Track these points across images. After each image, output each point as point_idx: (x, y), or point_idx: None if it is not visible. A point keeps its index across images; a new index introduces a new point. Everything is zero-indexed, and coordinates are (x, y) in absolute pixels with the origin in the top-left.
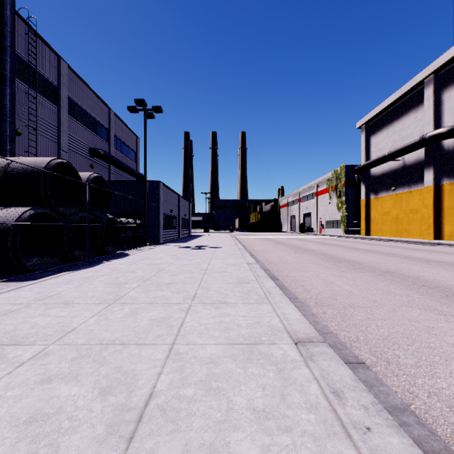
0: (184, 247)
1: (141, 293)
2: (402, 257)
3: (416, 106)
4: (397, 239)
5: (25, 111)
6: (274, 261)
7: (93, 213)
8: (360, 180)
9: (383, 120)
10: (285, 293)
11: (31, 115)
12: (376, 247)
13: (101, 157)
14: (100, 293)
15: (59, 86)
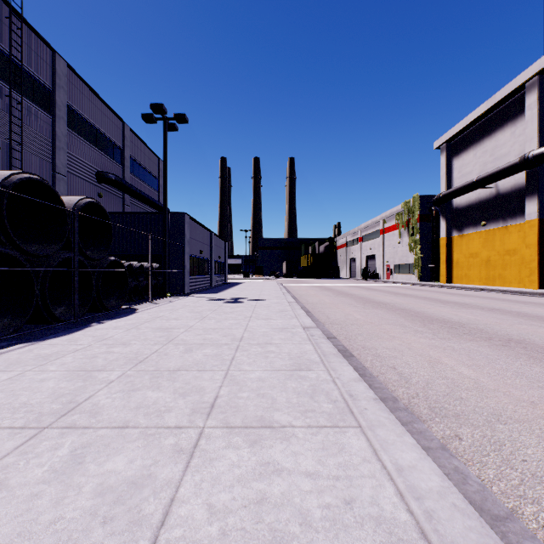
0: (215, 300)
1: (117, 395)
2: (513, 314)
3: (514, 117)
4: (490, 288)
5: (5, 120)
6: (338, 321)
7: (84, 253)
8: (439, 214)
9: (469, 137)
10: (372, 386)
11: (15, 126)
12: (468, 300)
13: (111, 184)
14: (42, 395)
15: (55, 90)
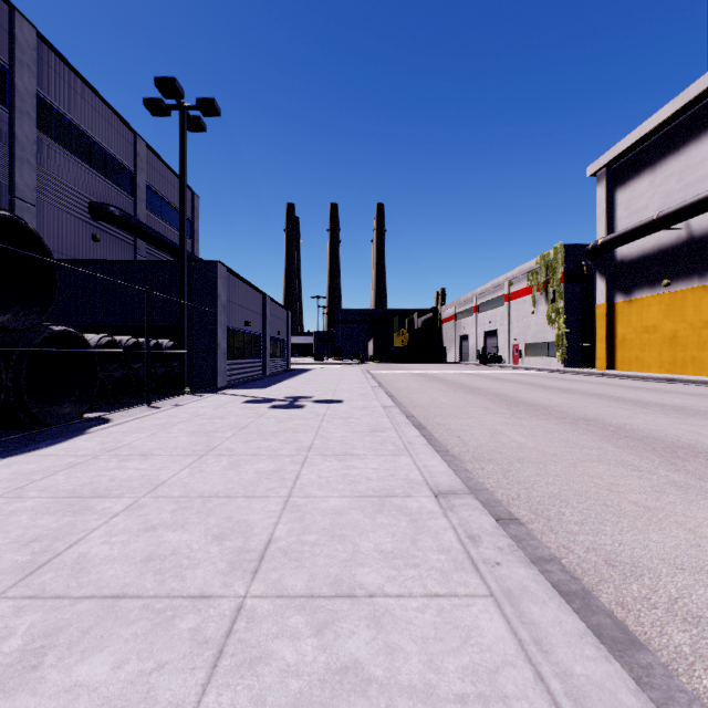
0: (256, 402)
1: None
2: None
3: None
4: (686, 378)
5: None
6: (487, 450)
7: None
8: (592, 271)
9: (643, 156)
10: None
11: None
12: (672, 398)
13: (113, 221)
14: None
15: (13, 68)
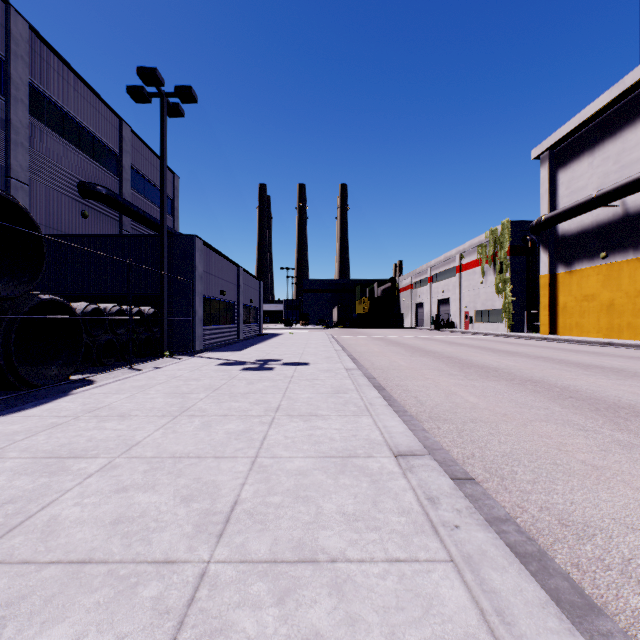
0: (230, 365)
1: None
2: None
3: None
4: (622, 342)
5: None
6: (442, 410)
7: None
8: (536, 245)
9: (582, 140)
10: None
11: None
12: (611, 361)
13: (100, 199)
14: None
15: (8, 59)
